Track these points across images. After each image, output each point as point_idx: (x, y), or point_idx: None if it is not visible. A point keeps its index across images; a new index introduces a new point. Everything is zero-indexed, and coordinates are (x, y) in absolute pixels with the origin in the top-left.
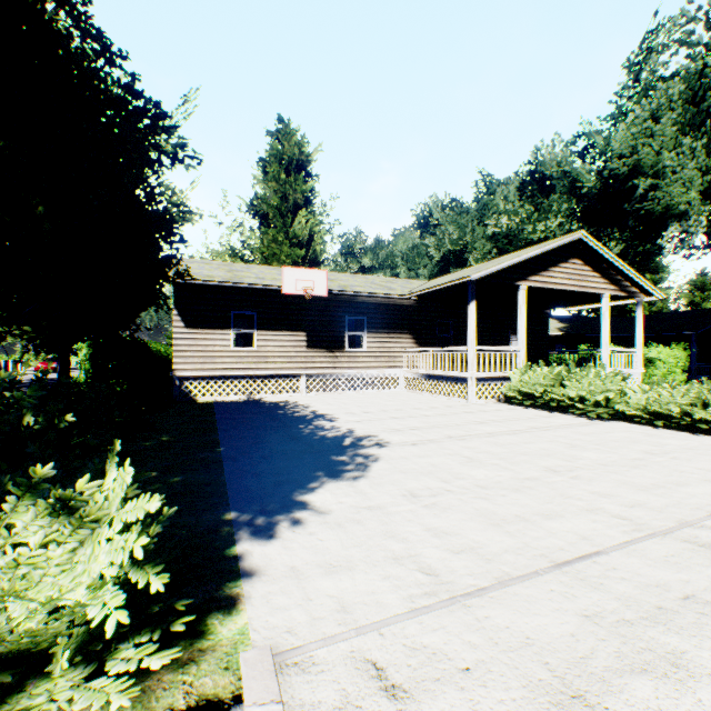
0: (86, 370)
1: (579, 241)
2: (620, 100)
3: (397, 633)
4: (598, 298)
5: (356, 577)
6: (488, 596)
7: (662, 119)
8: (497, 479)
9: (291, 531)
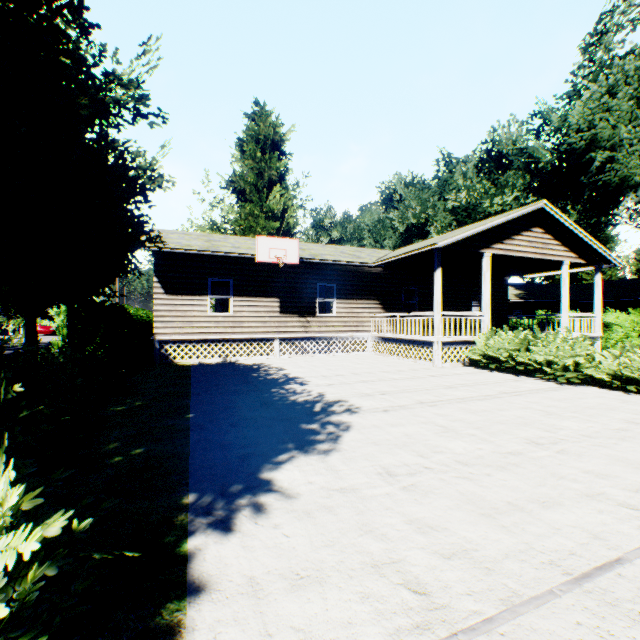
0: (63, 335)
1: (541, 210)
2: (576, 79)
3: None
4: (557, 265)
5: (327, 596)
6: (498, 632)
7: (619, 94)
8: (477, 453)
9: (253, 522)
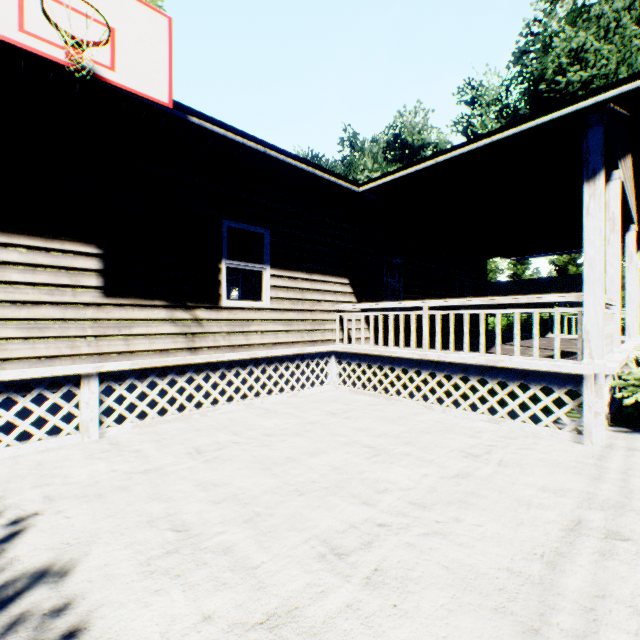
0: None
1: None
2: (538, 28)
3: None
4: None
5: None
6: None
7: (621, 30)
8: None
9: None
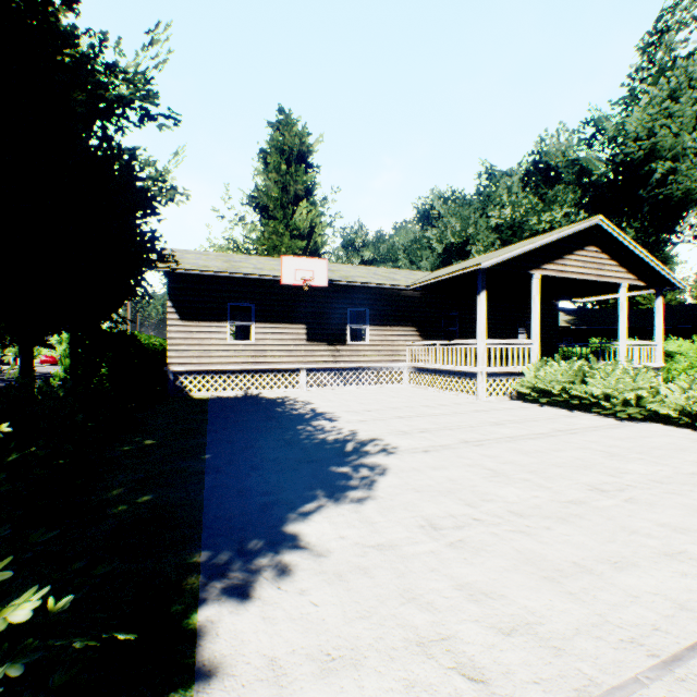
0: (65, 365)
1: (596, 227)
2: (633, 82)
3: None
4: (614, 288)
5: (364, 683)
6: None
7: (682, 99)
8: (533, 502)
9: (275, 587)
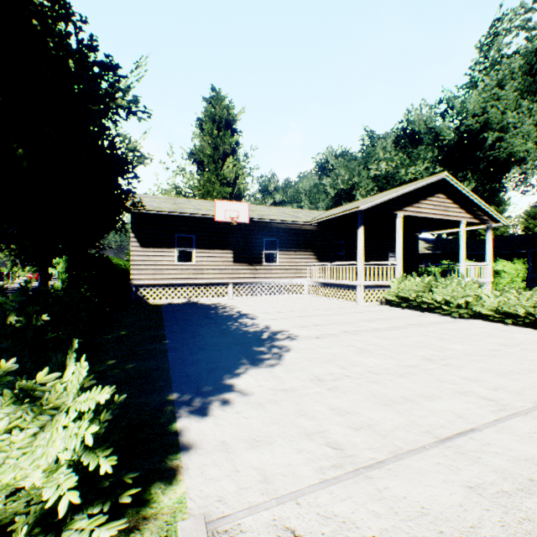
0: (62, 279)
1: (443, 180)
2: (473, 73)
3: (311, 503)
4: (457, 224)
5: (275, 450)
6: (385, 468)
7: (506, 86)
8: (384, 366)
9: (221, 410)
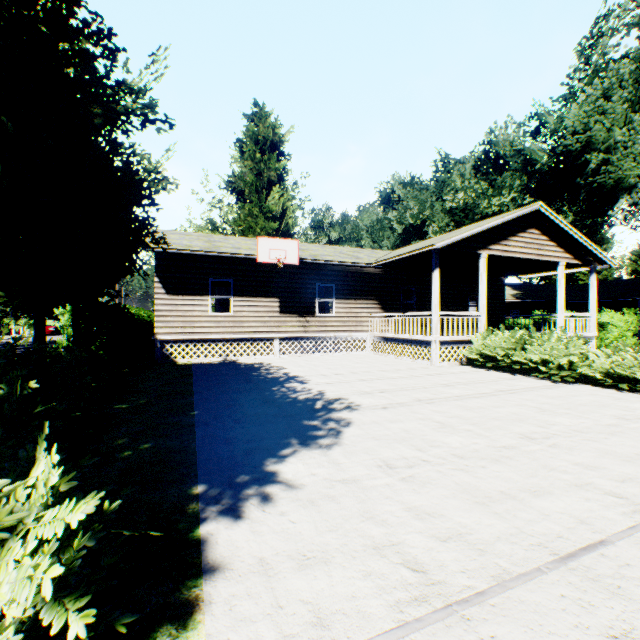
0: (68, 334)
1: (536, 212)
2: (572, 82)
3: None
4: (553, 266)
5: (332, 573)
6: (489, 603)
7: (613, 98)
8: (473, 447)
9: (261, 510)
